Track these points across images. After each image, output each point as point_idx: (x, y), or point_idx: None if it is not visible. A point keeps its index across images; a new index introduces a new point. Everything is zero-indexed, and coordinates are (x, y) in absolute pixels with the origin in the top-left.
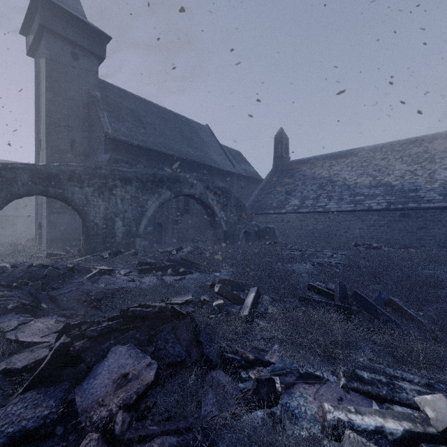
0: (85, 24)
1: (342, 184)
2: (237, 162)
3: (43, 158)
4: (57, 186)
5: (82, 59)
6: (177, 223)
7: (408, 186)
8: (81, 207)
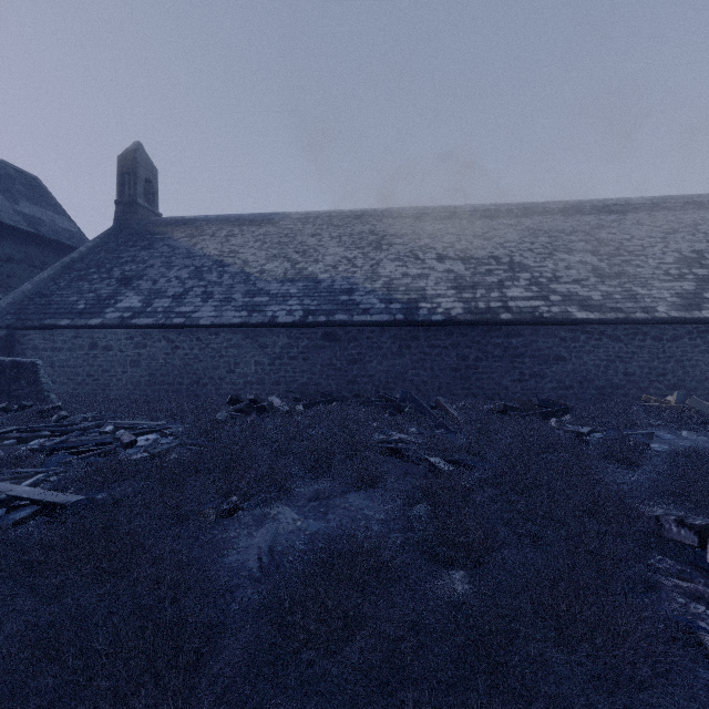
0: None
1: (238, 271)
2: (7, 193)
3: None
4: None
5: None
6: None
7: (341, 284)
8: None
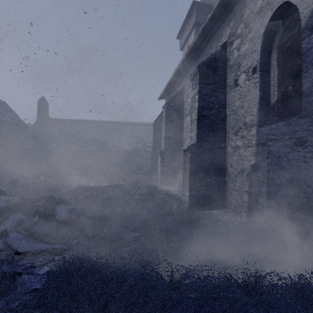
0: None
1: (80, 137)
2: (5, 111)
3: None
4: None
5: None
6: None
7: (105, 142)
8: None
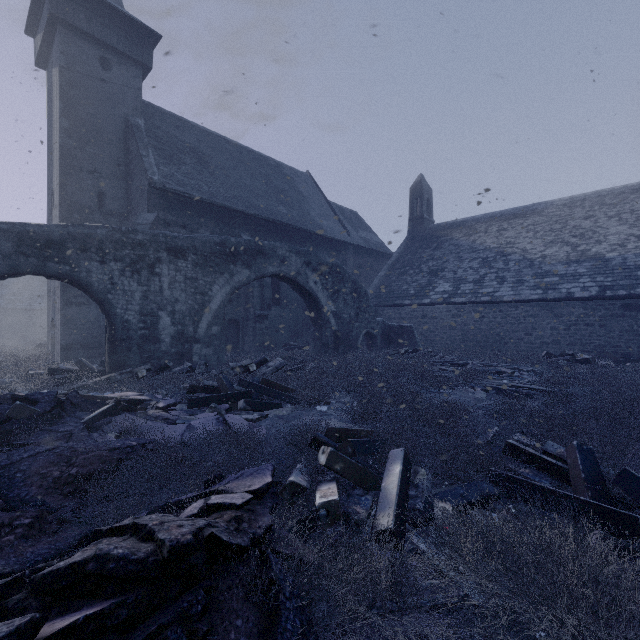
0: (121, 15)
1: (521, 259)
2: (354, 227)
3: (56, 221)
4: (62, 259)
5: (117, 69)
6: (260, 320)
7: (635, 260)
8: (102, 293)
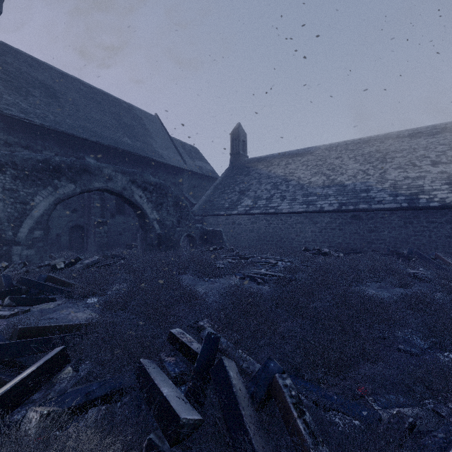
0: None
1: (296, 184)
2: (191, 158)
3: None
4: None
5: None
6: (100, 226)
7: (360, 186)
8: None
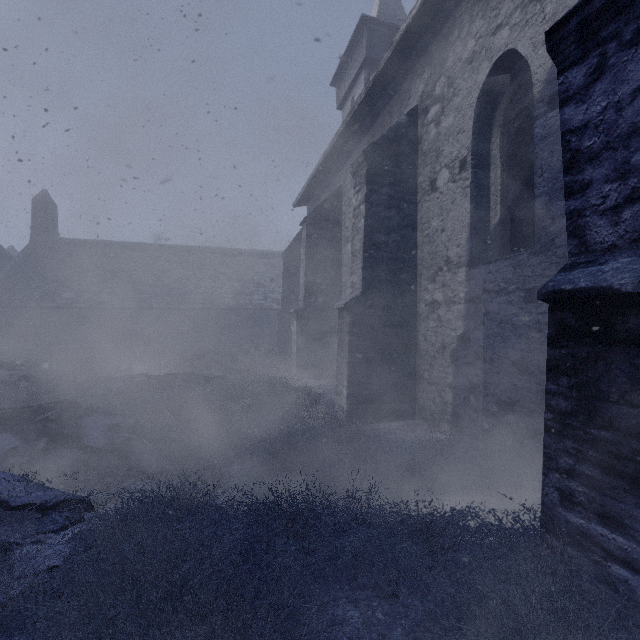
0: None
1: (128, 280)
2: None
3: None
4: None
5: None
6: None
7: (183, 290)
8: None
